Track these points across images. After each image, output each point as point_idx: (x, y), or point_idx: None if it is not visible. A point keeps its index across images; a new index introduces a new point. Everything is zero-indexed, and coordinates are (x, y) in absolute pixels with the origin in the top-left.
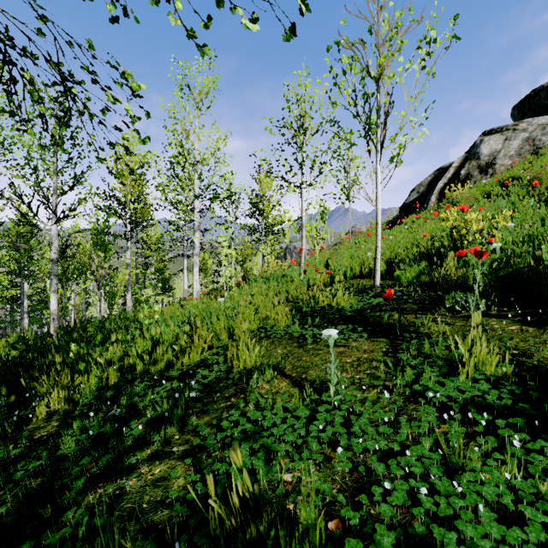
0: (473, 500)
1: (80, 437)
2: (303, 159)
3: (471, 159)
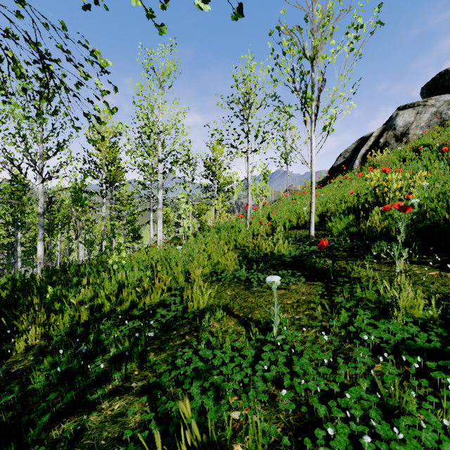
0: (413, 445)
1: (50, 372)
2: (249, 129)
3: (388, 130)
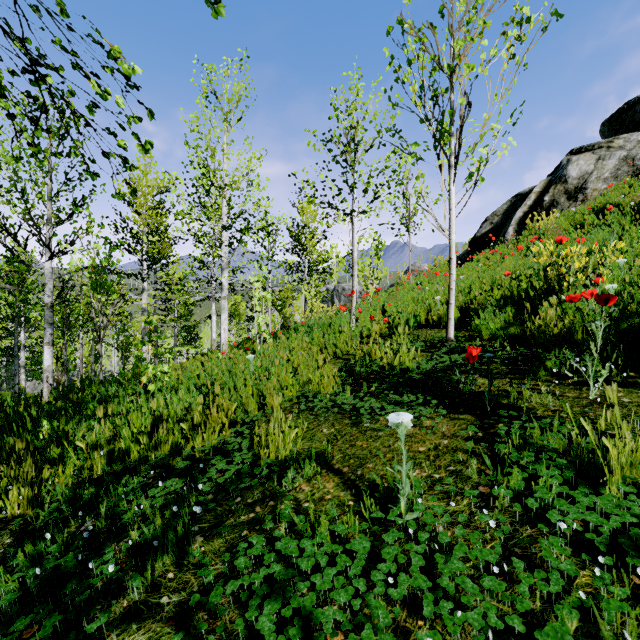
0: None
1: (27, 574)
2: (354, 181)
3: (556, 183)
